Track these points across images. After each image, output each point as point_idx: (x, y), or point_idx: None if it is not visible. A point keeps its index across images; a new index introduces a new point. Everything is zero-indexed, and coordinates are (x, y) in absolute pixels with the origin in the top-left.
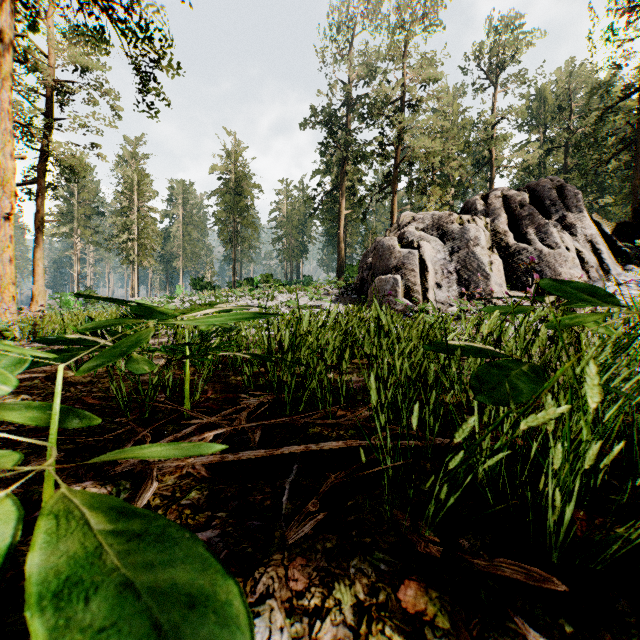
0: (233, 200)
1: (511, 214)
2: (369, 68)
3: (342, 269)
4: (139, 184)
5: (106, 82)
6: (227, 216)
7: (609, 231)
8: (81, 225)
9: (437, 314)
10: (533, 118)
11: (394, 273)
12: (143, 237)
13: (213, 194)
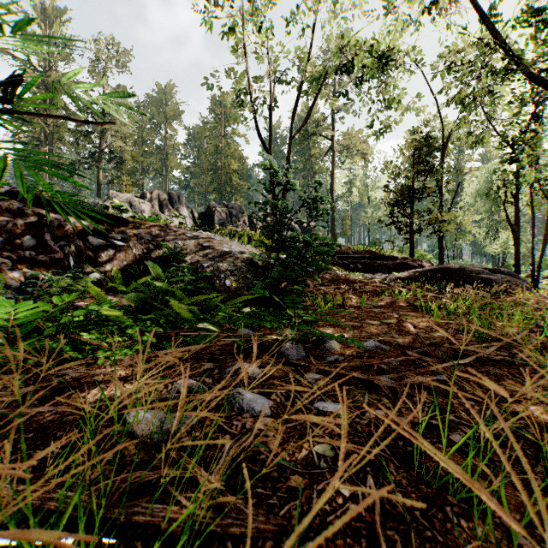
0: None
1: (161, 202)
2: None
3: None
4: None
5: None
6: None
7: (197, 215)
8: None
9: None
10: None
11: None
12: None
13: None
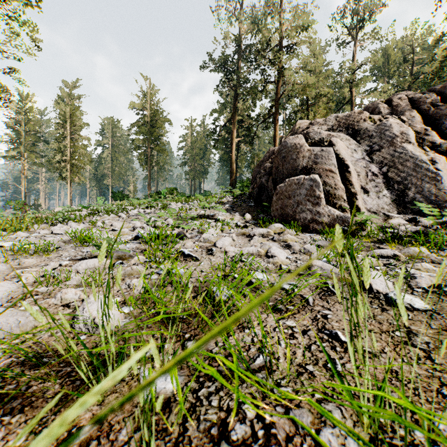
0: (148, 131)
1: (421, 116)
2: (256, 22)
3: (234, 185)
4: (71, 116)
5: (24, 13)
6: (143, 143)
7: None
8: (28, 150)
9: (374, 228)
10: (379, 70)
11: (304, 175)
12: (74, 158)
13: (132, 126)
